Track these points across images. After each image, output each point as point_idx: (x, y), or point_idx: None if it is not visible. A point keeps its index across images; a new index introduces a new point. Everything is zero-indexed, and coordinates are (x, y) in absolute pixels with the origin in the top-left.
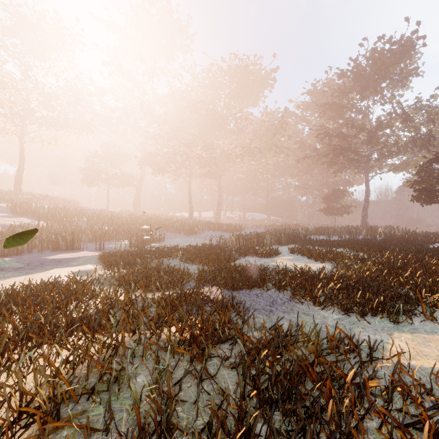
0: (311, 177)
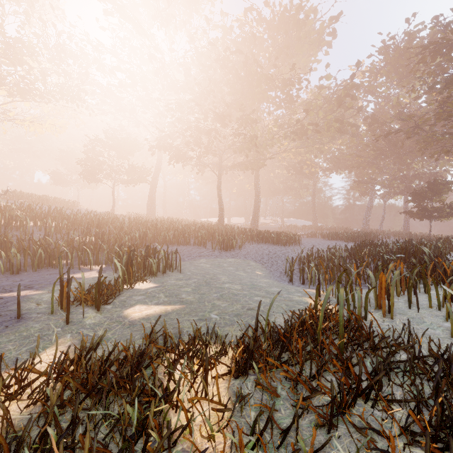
0: (377, 169)
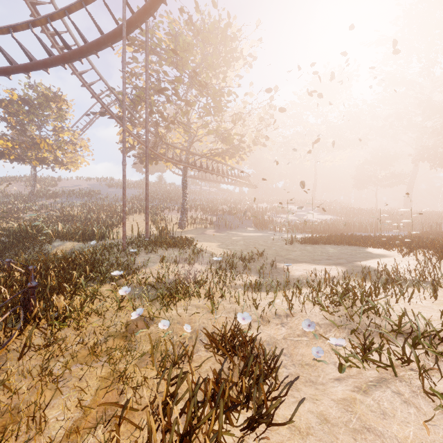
0: None
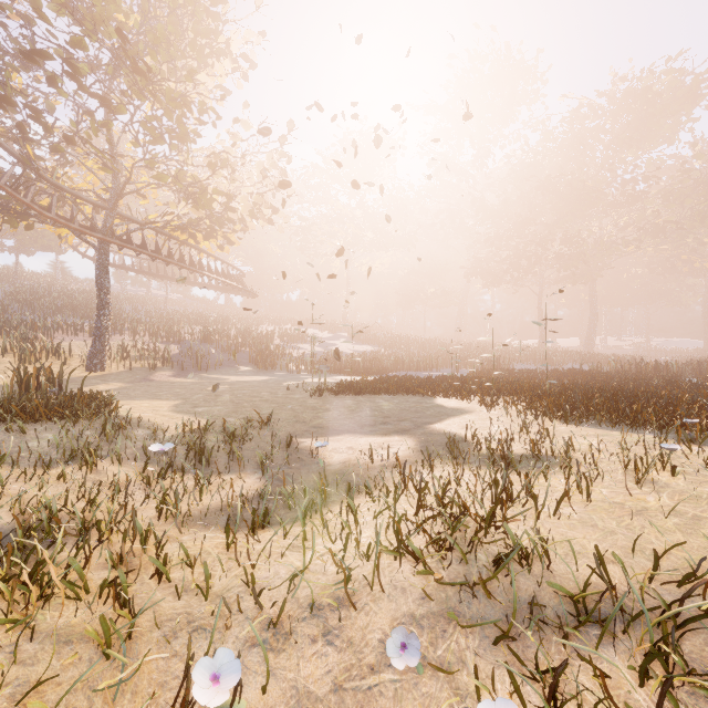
0: None
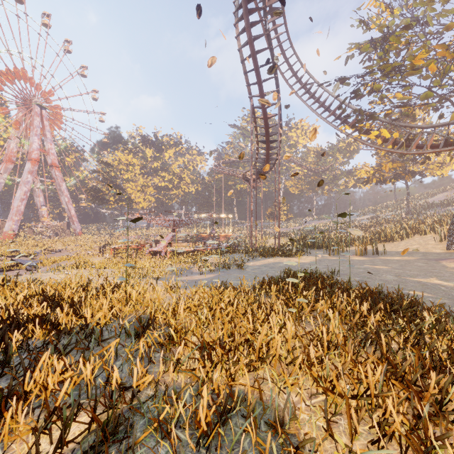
0: None
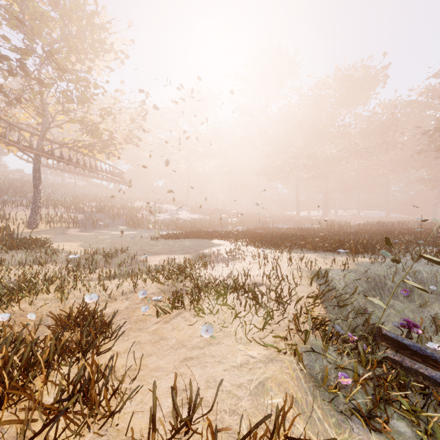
0: None
